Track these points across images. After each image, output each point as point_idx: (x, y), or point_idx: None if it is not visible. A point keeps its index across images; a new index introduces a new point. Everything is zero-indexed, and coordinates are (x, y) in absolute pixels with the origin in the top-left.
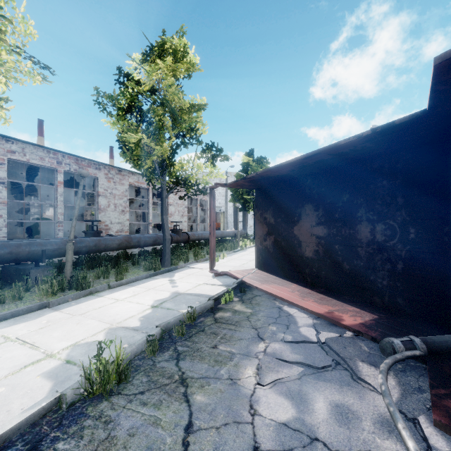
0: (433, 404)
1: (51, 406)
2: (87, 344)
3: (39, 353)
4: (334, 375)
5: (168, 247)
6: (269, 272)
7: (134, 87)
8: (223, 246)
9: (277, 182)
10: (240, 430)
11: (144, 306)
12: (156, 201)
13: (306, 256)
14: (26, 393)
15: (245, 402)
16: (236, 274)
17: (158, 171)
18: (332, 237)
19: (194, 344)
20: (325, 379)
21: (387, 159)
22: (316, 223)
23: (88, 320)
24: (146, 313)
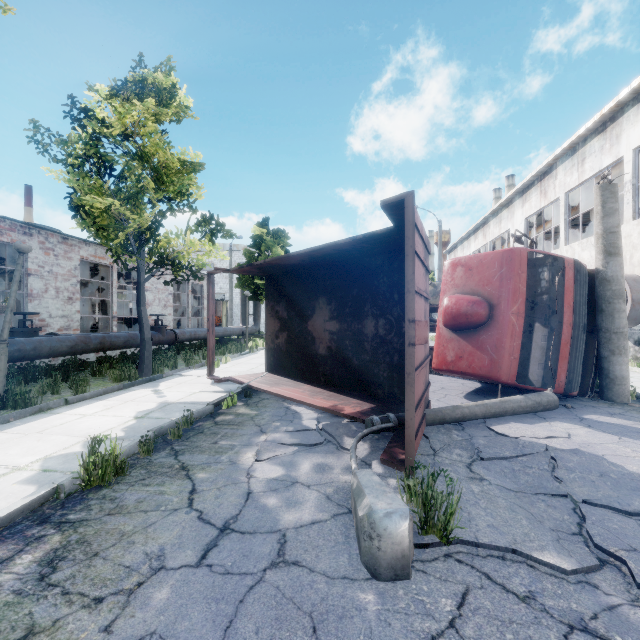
0: (384, 451)
1: (49, 496)
2: (61, 455)
3: (1, 469)
4: (323, 448)
5: (148, 350)
6: (282, 375)
7: (96, 126)
8: (226, 348)
9: (290, 270)
10: (238, 486)
11: (125, 418)
12: (124, 284)
13: (319, 354)
14: (8, 496)
15: (243, 472)
16: (242, 379)
17: (133, 247)
18: (344, 333)
19: (193, 443)
20: (315, 451)
21: (387, 257)
22: (329, 318)
23: (52, 436)
24: (129, 424)
